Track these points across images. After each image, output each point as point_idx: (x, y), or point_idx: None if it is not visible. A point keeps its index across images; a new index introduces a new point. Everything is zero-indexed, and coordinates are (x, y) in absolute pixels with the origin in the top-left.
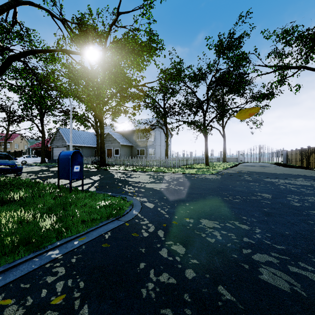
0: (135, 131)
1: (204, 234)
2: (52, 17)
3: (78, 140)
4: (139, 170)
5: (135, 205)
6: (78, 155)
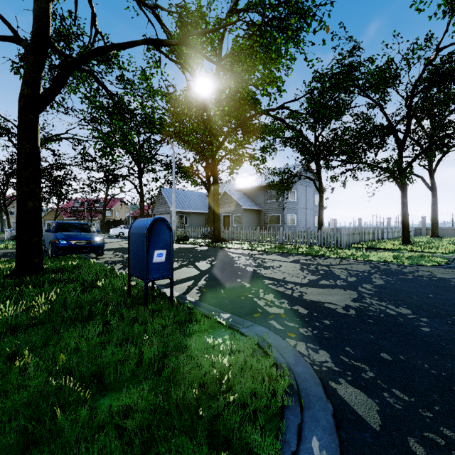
0: (265, 187)
1: None
2: (138, 4)
3: (185, 203)
4: (275, 250)
5: (307, 397)
6: (162, 227)
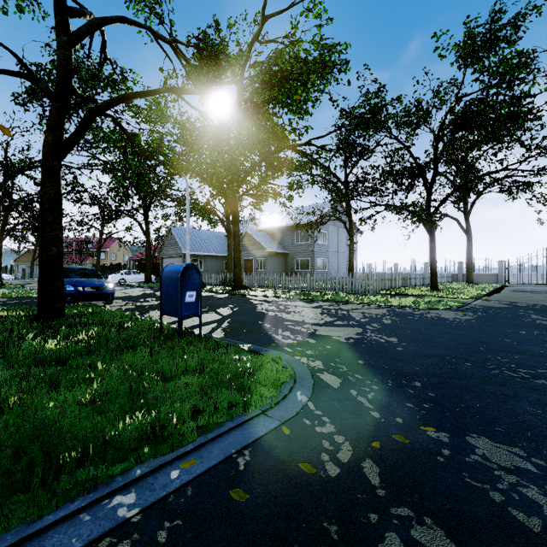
0: (292, 227)
1: (498, 493)
2: (156, 40)
3: (199, 245)
4: (300, 297)
5: (300, 379)
6: (193, 272)
